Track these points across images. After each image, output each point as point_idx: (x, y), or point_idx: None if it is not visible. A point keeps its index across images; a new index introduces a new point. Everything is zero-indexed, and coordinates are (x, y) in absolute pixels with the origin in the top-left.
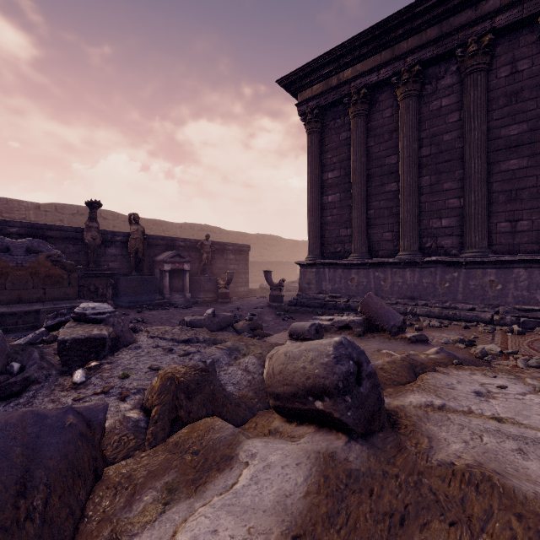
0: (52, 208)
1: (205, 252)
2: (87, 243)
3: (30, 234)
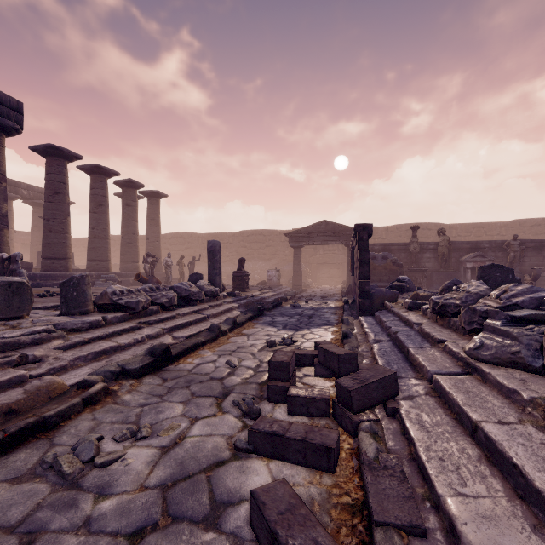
0: (394, 229)
1: (511, 251)
2: (411, 252)
3: (383, 249)
